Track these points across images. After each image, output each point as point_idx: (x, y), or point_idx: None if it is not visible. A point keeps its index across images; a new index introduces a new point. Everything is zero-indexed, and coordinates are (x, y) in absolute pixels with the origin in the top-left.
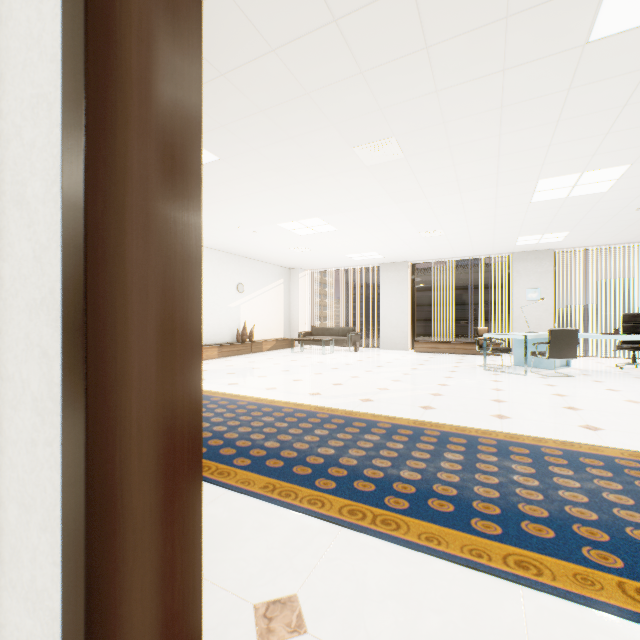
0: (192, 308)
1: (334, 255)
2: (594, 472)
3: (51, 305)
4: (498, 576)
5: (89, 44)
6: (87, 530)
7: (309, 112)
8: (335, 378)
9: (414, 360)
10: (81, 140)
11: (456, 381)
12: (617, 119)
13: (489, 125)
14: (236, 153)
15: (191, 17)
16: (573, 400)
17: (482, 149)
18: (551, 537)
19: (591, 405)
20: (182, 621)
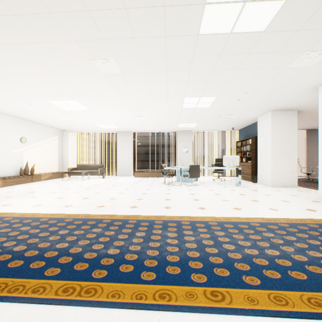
0: None
1: (90, 124)
2: (201, 230)
3: None
4: (149, 309)
5: None
6: None
7: (56, 27)
8: (86, 194)
9: (133, 181)
10: None
11: (151, 191)
12: (211, 75)
13: (162, 65)
14: (1, 43)
15: None
16: (197, 196)
17: (160, 77)
18: (179, 272)
19: (203, 197)
20: None
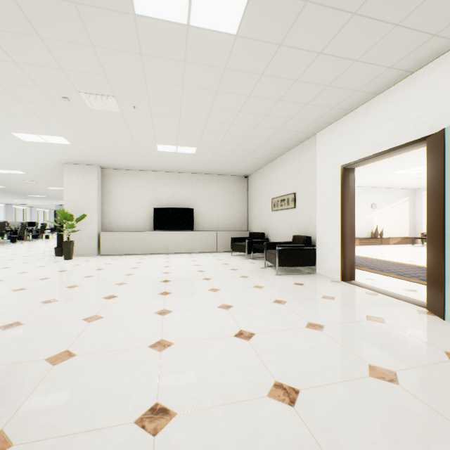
0: (353, 223)
1: None
2: None
3: (337, 223)
4: None
5: (343, 199)
6: (343, 244)
7: None
8: None
9: None
10: (342, 208)
11: None
12: None
13: None
14: None
15: (353, 187)
16: None
17: None
18: None
19: None
20: (352, 261)
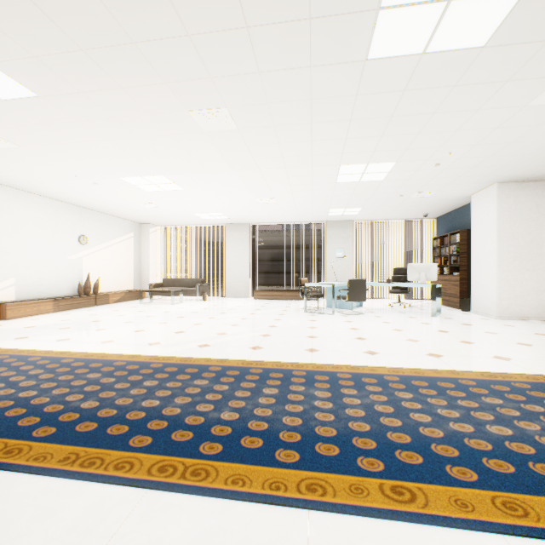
0: None
1: (183, 213)
2: (371, 389)
3: None
4: (291, 506)
5: None
6: None
7: (139, 64)
8: (179, 326)
9: (253, 306)
10: None
11: (283, 322)
12: (387, 126)
13: (303, 113)
14: (59, 93)
15: None
16: (362, 332)
17: (299, 133)
18: (337, 454)
19: (373, 335)
20: None
